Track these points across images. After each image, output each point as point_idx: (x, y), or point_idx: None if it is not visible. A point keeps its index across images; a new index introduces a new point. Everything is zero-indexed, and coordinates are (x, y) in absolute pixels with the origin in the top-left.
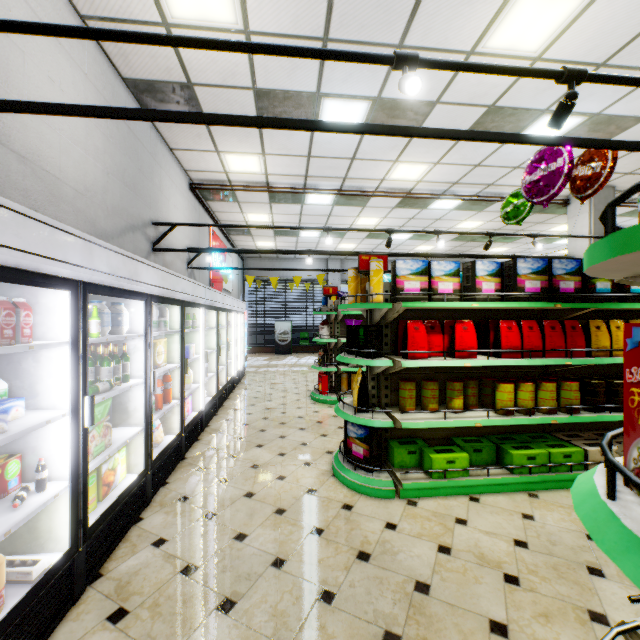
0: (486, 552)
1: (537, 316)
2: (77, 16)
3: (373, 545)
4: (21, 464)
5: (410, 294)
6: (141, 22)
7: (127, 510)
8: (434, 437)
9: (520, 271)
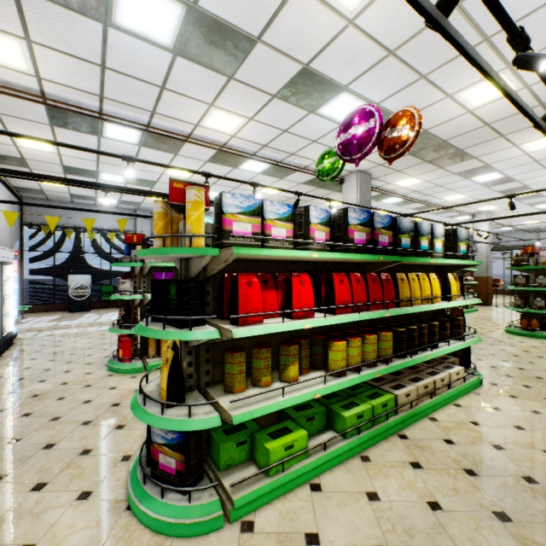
0: None
1: (352, 269)
2: None
3: None
4: None
5: (240, 239)
6: None
7: None
8: None
9: (351, 221)
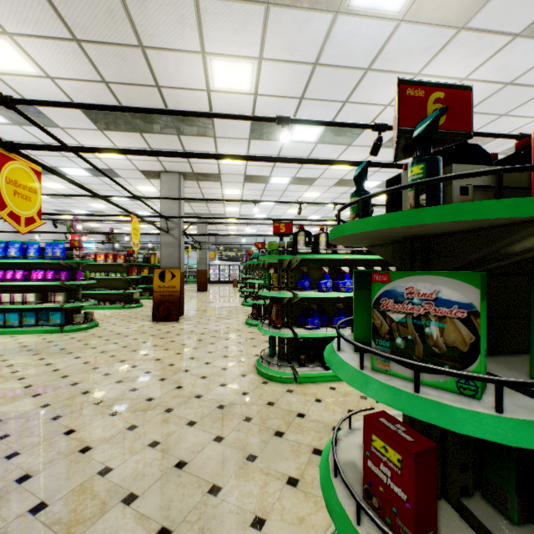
0: None
1: None
2: None
3: None
4: None
5: None
6: None
7: None
8: None
9: None
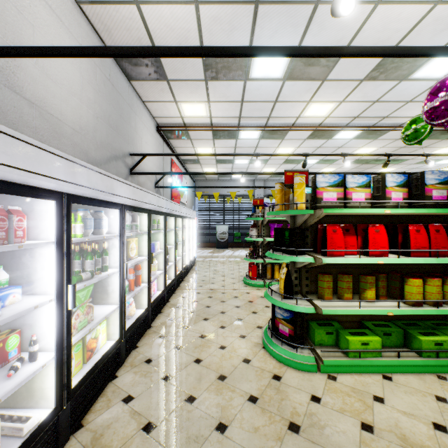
0: (407, 434)
1: (439, 220)
2: (74, 2)
3: (301, 417)
4: (20, 338)
5: (328, 202)
6: (119, 2)
7: (105, 370)
8: (347, 320)
9: (428, 182)
